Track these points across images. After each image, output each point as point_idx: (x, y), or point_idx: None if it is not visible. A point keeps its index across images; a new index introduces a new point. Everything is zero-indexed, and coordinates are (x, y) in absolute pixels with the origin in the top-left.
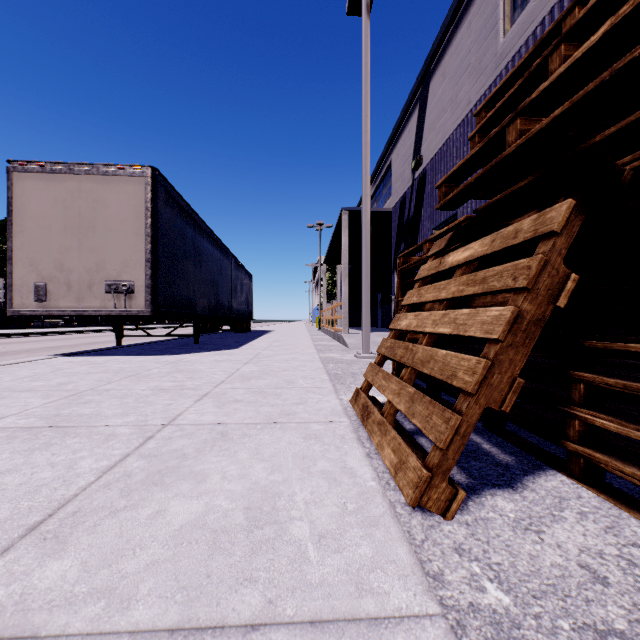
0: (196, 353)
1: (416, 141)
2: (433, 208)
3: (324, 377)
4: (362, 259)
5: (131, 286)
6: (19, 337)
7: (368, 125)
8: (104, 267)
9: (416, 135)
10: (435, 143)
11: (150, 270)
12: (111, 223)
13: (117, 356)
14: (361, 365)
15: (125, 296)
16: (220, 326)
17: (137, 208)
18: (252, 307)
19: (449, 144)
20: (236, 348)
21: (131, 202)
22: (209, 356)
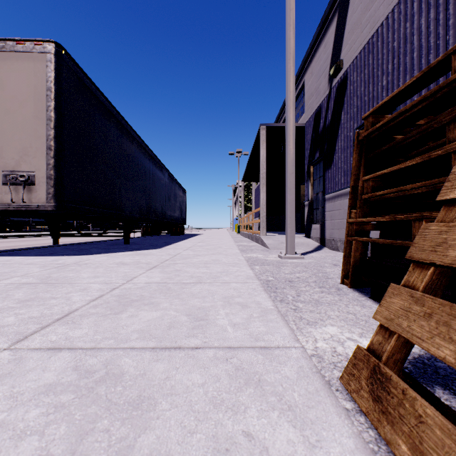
0: (111, 253)
1: (334, 50)
2: (357, 107)
3: (264, 302)
4: (286, 157)
5: (31, 177)
6: (3, 238)
7: (293, 19)
8: (0, 155)
9: (334, 44)
10: (360, 40)
11: (52, 159)
12: (8, 105)
13: (20, 256)
14: (291, 267)
15: (23, 188)
16: (159, 230)
17: (37, 88)
18: (185, 215)
19: (381, 31)
20: (159, 248)
21: (31, 82)
22: (120, 257)
